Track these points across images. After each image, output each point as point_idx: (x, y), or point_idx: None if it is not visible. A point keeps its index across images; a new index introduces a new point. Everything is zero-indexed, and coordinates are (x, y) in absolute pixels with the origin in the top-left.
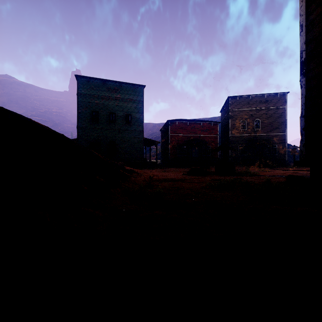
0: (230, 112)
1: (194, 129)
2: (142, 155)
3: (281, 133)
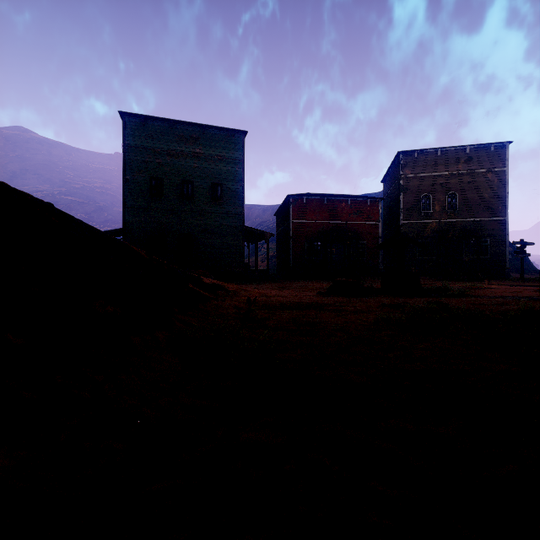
0: (401, 181)
1: (336, 211)
2: (242, 258)
3: (497, 218)
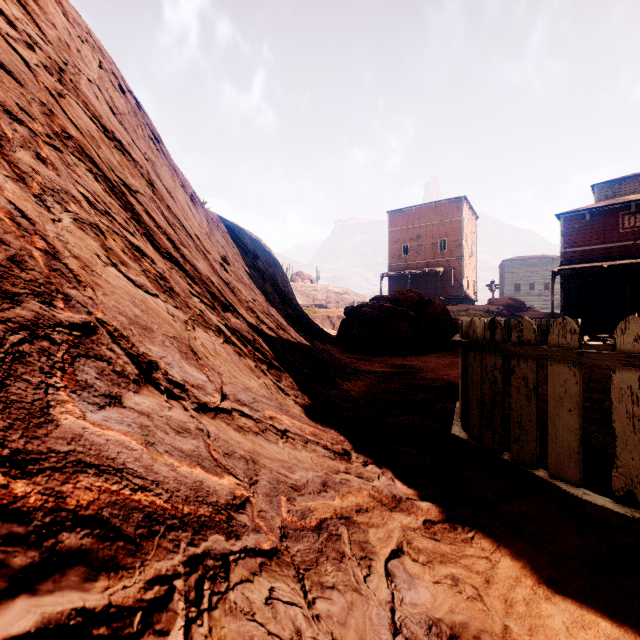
0: None
1: None
2: None
3: None
